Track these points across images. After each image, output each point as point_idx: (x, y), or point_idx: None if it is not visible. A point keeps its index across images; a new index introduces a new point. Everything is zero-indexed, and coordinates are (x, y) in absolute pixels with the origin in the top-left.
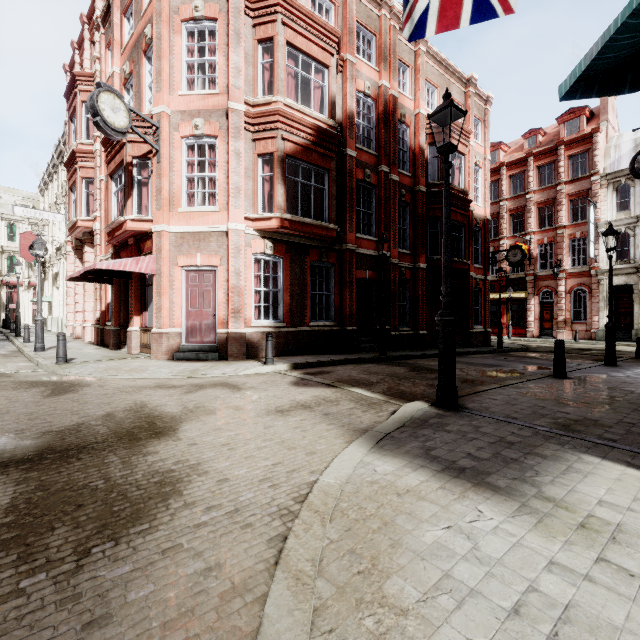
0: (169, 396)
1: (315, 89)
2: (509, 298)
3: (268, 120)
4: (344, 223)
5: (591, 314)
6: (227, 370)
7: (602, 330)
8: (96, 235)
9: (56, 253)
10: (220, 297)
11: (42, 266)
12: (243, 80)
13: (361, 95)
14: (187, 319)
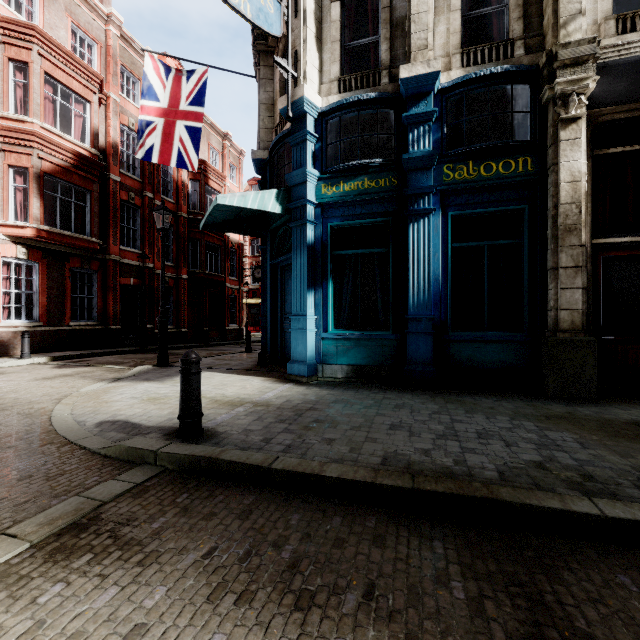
0: None
1: (76, 117)
2: None
3: (22, 137)
4: (108, 236)
5: None
6: None
7: None
8: None
9: None
10: None
11: None
12: None
13: (126, 128)
14: None
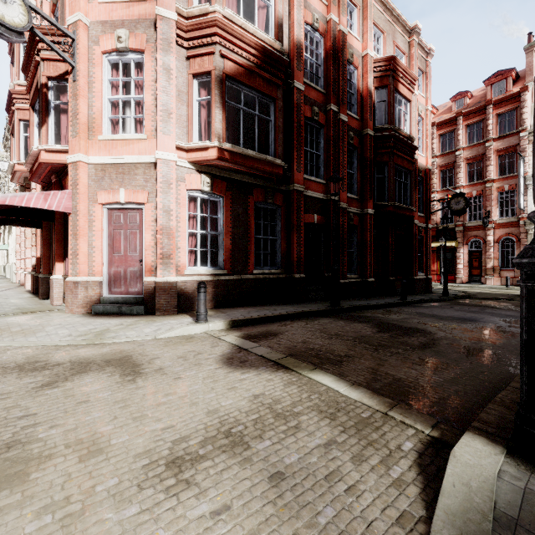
0: (1, 398)
1: (259, 9)
2: (441, 247)
3: (204, 33)
4: (291, 162)
5: None
6: (146, 331)
7: None
8: None
9: None
10: (147, 240)
11: None
12: None
13: (309, 28)
14: (109, 266)
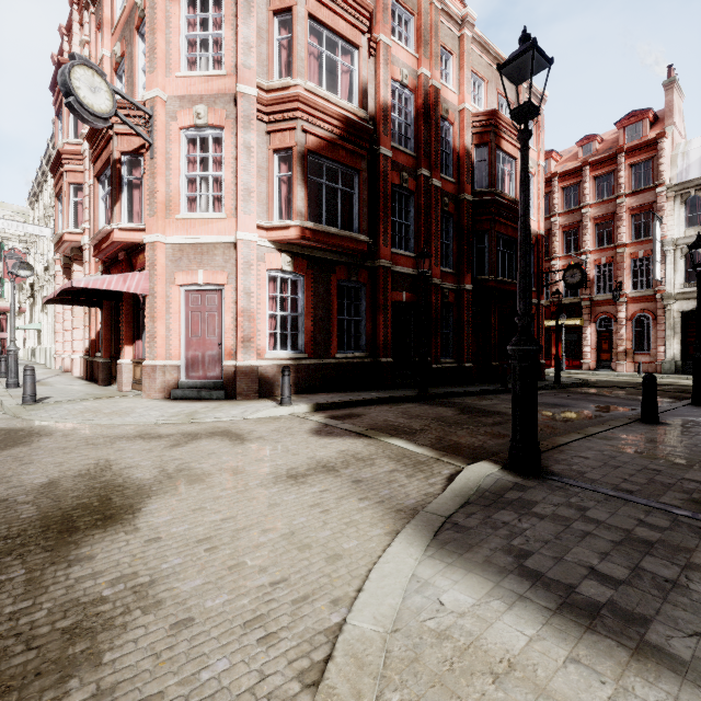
0: (147, 451)
1: (343, 74)
2: (563, 326)
3: (285, 108)
4: (377, 235)
5: (656, 344)
6: (233, 412)
7: (669, 362)
8: (85, 250)
9: (44, 273)
10: (227, 322)
11: (31, 289)
12: (255, 58)
13: (397, 85)
14: (187, 349)
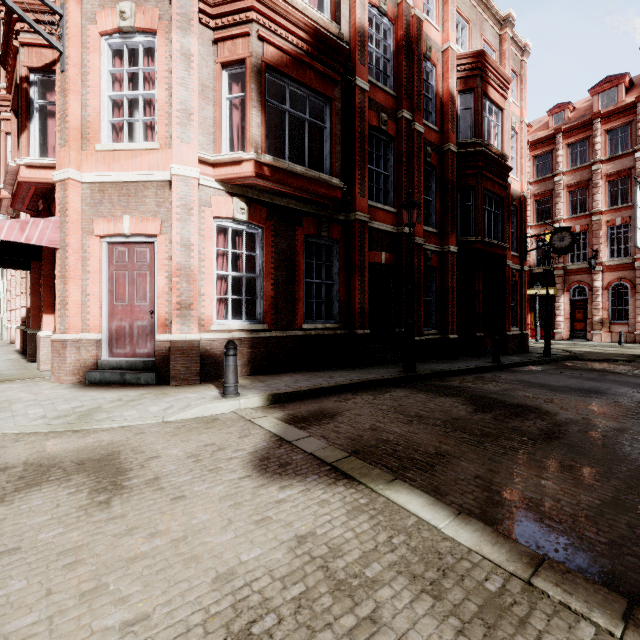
0: None
1: None
2: (537, 295)
3: (236, 7)
4: (352, 183)
5: (634, 313)
6: (151, 409)
7: None
8: None
9: None
10: (160, 284)
11: None
12: None
13: (374, 11)
14: (110, 319)
